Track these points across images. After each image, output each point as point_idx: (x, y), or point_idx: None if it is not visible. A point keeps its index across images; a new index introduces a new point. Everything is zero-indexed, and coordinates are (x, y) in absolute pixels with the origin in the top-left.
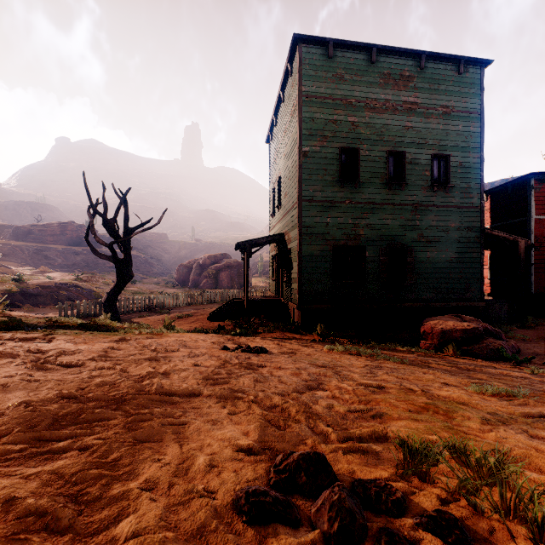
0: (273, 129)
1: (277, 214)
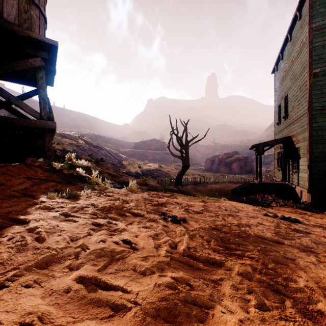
0: (279, 63)
1: (283, 122)
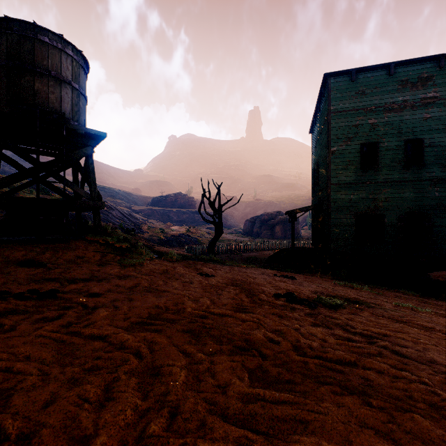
0: (314, 125)
1: (316, 188)
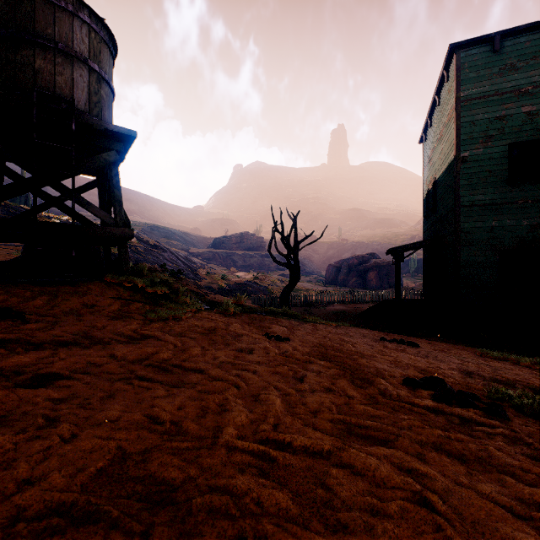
0: (427, 130)
1: (431, 216)
